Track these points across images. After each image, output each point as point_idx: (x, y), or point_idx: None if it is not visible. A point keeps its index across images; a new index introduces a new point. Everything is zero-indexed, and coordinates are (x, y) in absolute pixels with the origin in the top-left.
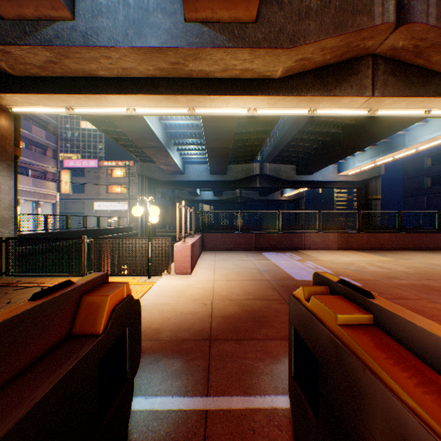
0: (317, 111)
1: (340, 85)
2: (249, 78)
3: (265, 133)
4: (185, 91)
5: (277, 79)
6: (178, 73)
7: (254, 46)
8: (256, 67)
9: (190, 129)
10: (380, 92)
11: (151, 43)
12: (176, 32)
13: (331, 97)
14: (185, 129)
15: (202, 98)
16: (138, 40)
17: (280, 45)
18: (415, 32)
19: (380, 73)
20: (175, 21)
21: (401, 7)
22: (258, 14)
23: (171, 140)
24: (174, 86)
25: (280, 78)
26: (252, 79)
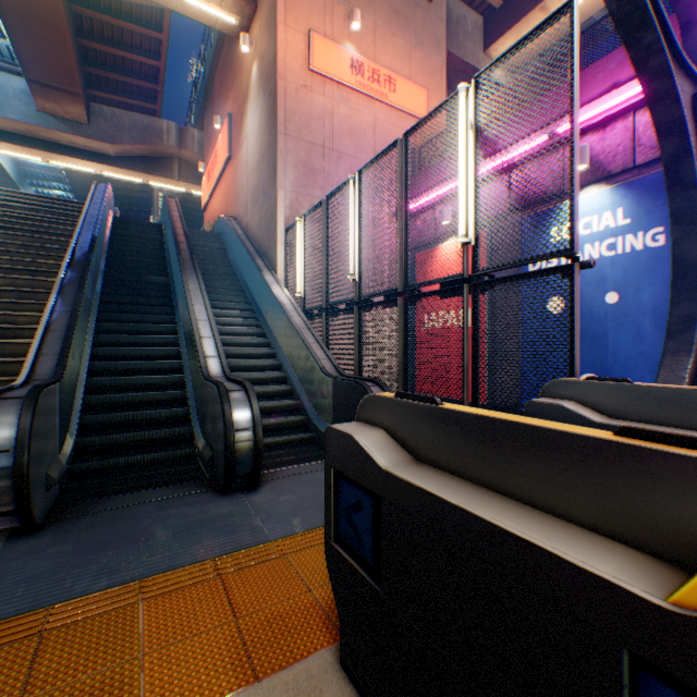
0: (151, 183)
1: (159, 170)
2: (93, 152)
3: (150, 195)
4: (40, 148)
5: (115, 157)
6: (34, 136)
7: (89, 138)
8: (95, 147)
9: (54, 173)
10: (185, 181)
11: (12, 118)
12: (32, 115)
13: (154, 177)
14: (47, 171)
15: (56, 156)
16: (2, 113)
17: (107, 142)
18: (192, 154)
19: (185, 170)
20: (31, 109)
21: (183, 139)
22: (92, 121)
23: (28, 179)
24: (31, 143)
25: (117, 157)
26: (96, 153)
